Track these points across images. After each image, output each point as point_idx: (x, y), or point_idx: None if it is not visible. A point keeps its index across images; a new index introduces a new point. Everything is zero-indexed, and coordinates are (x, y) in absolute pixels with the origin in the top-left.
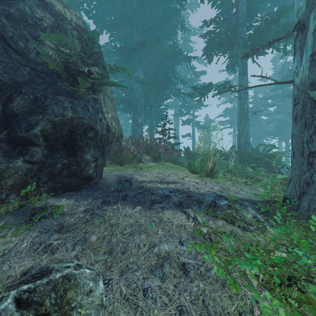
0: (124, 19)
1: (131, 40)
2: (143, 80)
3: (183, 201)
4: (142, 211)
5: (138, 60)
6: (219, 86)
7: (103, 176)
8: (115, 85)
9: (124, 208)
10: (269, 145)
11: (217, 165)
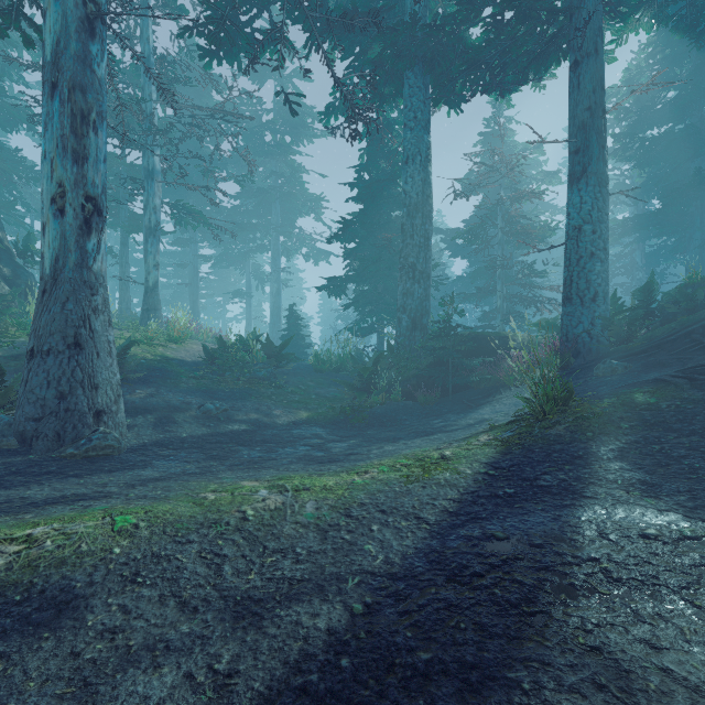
0: None
1: None
2: None
3: None
4: None
5: None
6: None
7: None
8: None
9: None
10: None
11: None
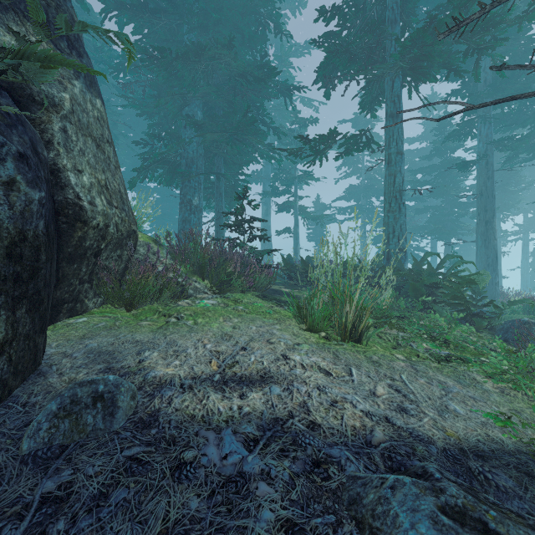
0: (164, 0)
1: (178, 43)
2: (202, 123)
3: (300, 524)
4: None
5: (192, 81)
6: (349, 138)
7: (48, 359)
8: (58, 64)
9: None
10: (450, 257)
11: (367, 311)
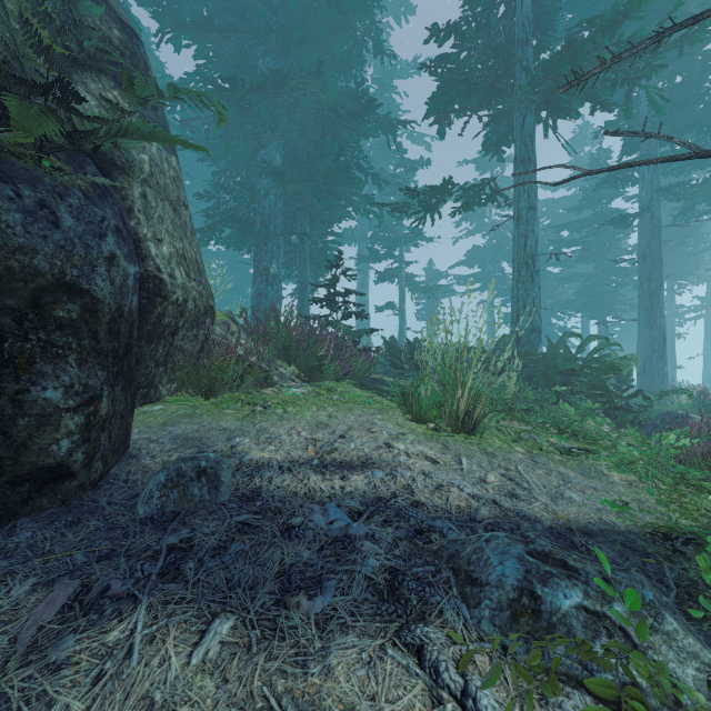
0: (234, 16)
1: (251, 68)
2: (281, 170)
3: (402, 570)
4: (234, 657)
5: (270, 118)
6: (468, 189)
7: (134, 444)
8: (161, 140)
9: (157, 642)
10: (593, 338)
11: (482, 398)
